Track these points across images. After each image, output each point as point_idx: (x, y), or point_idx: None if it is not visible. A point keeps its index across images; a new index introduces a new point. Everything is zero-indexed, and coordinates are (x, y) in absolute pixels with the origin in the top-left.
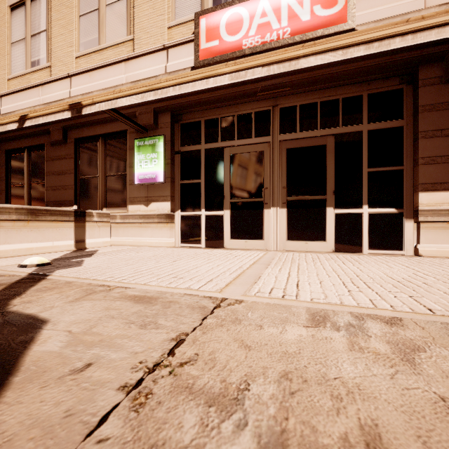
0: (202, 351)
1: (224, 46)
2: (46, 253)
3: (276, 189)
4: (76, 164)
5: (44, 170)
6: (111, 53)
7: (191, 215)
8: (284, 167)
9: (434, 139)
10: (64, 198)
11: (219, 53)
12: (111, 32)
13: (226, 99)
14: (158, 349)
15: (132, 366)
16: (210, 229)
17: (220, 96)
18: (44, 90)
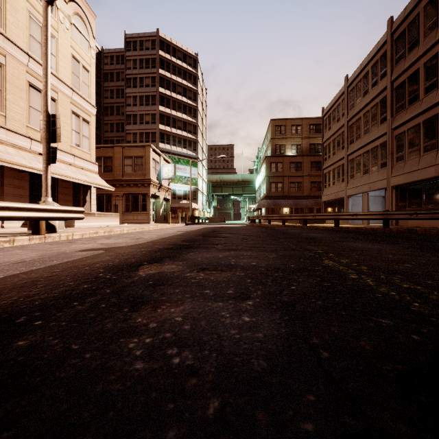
0: None
1: None
2: None
3: None
4: None
5: None
6: None
7: None
8: None
9: (9, 188)
10: None
11: None
12: None
13: None
14: None
15: None
16: None
17: None
18: None
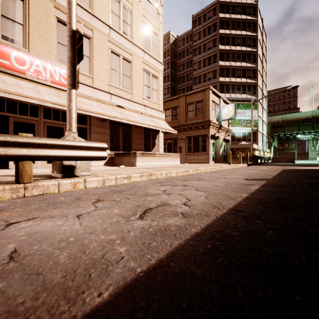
0: None
1: (14, 68)
2: None
3: None
4: None
5: None
6: None
7: None
8: (46, 133)
9: (94, 134)
10: None
11: (10, 69)
12: None
13: None
14: None
15: None
16: None
17: None
18: None
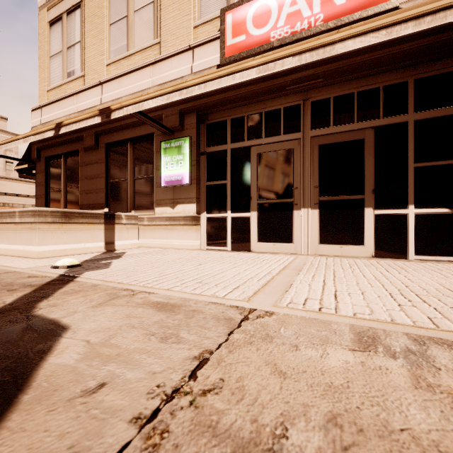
0: (228, 375)
1: (251, 40)
2: (78, 254)
3: (306, 188)
4: (106, 168)
5: (78, 174)
6: (139, 58)
7: (217, 217)
8: (316, 165)
9: None
10: (96, 202)
11: (245, 48)
12: (139, 37)
13: (253, 95)
14: (179, 370)
15: (149, 390)
16: (237, 232)
17: (247, 93)
18: (78, 98)
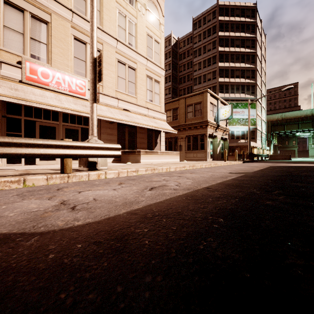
0: None
1: (40, 81)
2: None
3: None
4: None
5: None
6: None
7: None
8: (64, 134)
9: (104, 135)
10: None
11: (37, 82)
12: None
13: None
14: None
15: None
16: None
17: None
18: None
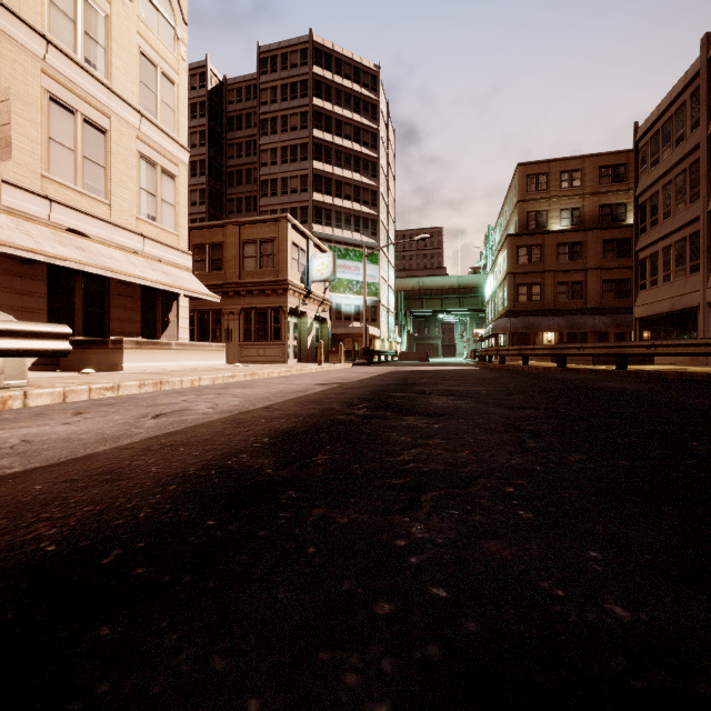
0: None
1: None
2: None
3: None
4: None
5: None
6: None
7: None
8: None
9: (1, 293)
10: None
11: None
12: None
13: None
14: None
15: None
16: None
17: None
18: None
